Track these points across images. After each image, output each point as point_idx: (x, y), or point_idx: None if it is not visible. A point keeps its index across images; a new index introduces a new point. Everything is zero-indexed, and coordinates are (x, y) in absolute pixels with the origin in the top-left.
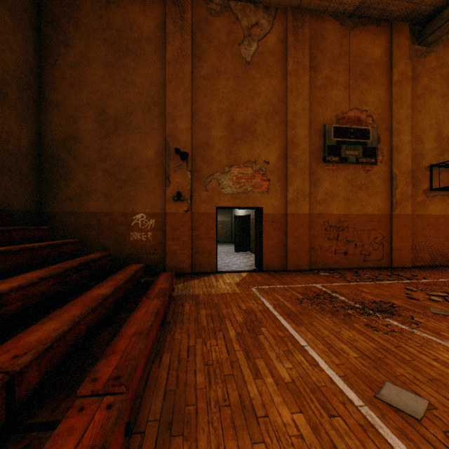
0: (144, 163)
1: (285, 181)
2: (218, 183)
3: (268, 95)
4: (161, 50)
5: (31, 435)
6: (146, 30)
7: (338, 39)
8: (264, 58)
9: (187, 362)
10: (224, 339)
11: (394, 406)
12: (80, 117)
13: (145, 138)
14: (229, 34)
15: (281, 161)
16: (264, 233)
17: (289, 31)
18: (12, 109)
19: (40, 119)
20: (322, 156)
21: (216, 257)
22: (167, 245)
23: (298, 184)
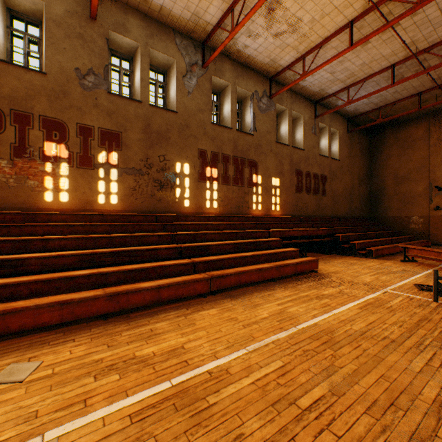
0: (416, 194)
1: None
2: None
3: None
4: (426, 141)
5: None
6: (417, 135)
7: None
8: None
9: None
10: None
11: None
12: (385, 179)
13: (417, 183)
14: None
15: None
16: None
17: None
18: (364, 185)
19: (370, 183)
20: None
21: None
22: (429, 230)
23: None
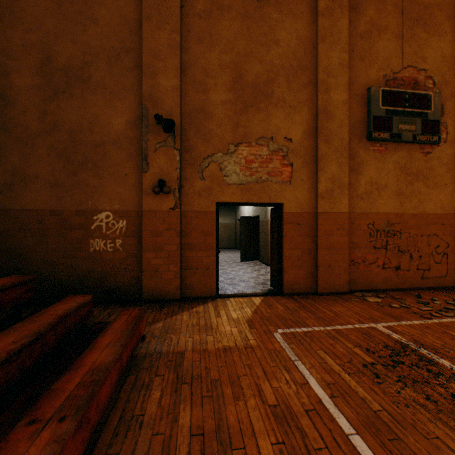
0: (110, 138)
1: (314, 166)
2: (219, 168)
3: (290, 43)
4: None
5: None
6: None
7: None
8: None
9: None
10: None
11: None
12: (12, 67)
13: (112, 101)
14: None
15: (309, 138)
16: (285, 240)
17: None
18: None
19: None
20: (365, 131)
21: (216, 275)
22: (144, 258)
23: (333, 171)
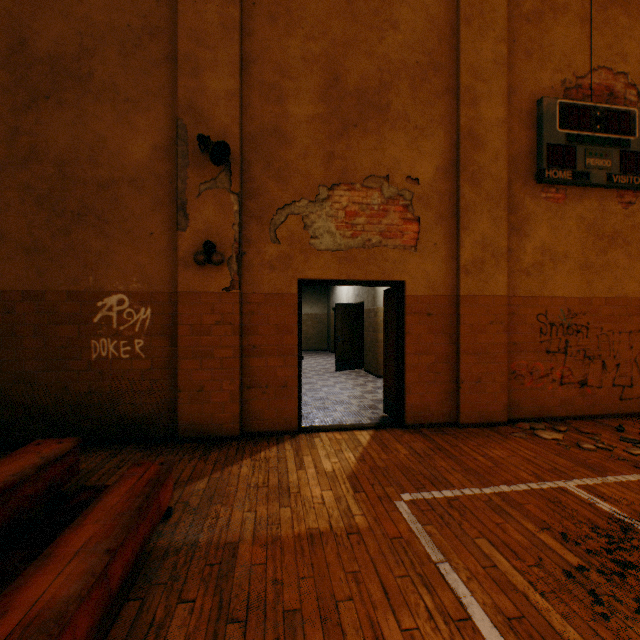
0: (124, 174)
1: (453, 223)
2: (303, 224)
3: (416, 26)
4: None
5: None
6: None
7: None
8: None
9: None
10: None
11: None
12: None
13: (128, 113)
14: None
15: (446, 178)
16: (409, 339)
17: None
18: None
19: None
20: (533, 168)
21: (299, 396)
22: (180, 369)
23: (484, 230)
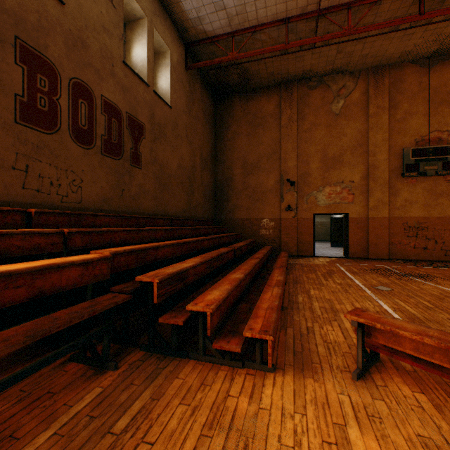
0: (267, 189)
1: (367, 194)
2: (315, 198)
3: (352, 134)
4: (277, 120)
5: (265, 273)
6: (269, 110)
7: (417, 79)
8: (349, 109)
9: (299, 276)
10: (315, 274)
11: (375, 288)
12: (233, 167)
13: (268, 174)
14: (323, 99)
15: (364, 180)
16: (350, 231)
17: (370, 85)
18: (209, 170)
19: (215, 170)
20: (401, 172)
21: (313, 247)
22: (281, 237)
23: (378, 196)
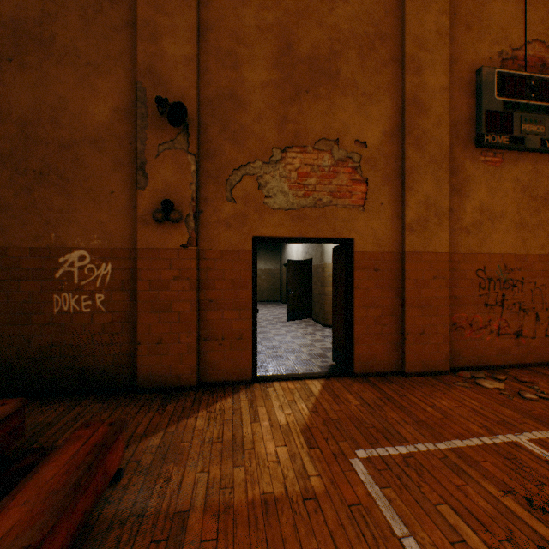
0: (85, 135)
1: (399, 184)
2: (258, 184)
3: None
4: None
5: None
6: None
7: None
8: None
9: None
10: None
11: None
12: None
13: (89, 76)
14: None
15: (392, 142)
16: (357, 293)
17: None
18: None
19: None
20: (473, 133)
21: (253, 348)
22: (139, 323)
23: (427, 191)
